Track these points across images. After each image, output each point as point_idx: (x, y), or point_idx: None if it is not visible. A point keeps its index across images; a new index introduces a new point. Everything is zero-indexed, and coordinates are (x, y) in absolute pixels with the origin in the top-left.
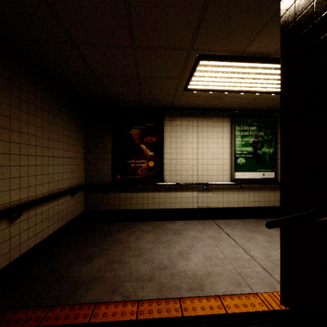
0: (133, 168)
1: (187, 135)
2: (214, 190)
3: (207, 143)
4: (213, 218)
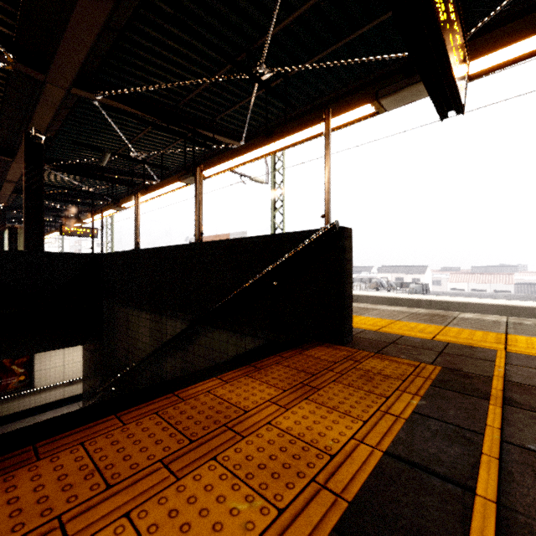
0: (4, 385)
1: (55, 351)
2: (78, 383)
3: (72, 353)
4: (78, 401)
